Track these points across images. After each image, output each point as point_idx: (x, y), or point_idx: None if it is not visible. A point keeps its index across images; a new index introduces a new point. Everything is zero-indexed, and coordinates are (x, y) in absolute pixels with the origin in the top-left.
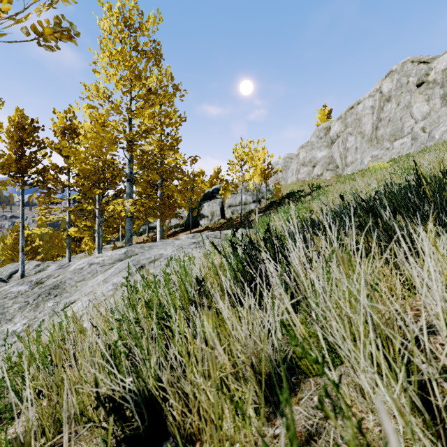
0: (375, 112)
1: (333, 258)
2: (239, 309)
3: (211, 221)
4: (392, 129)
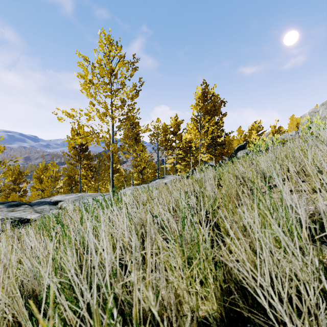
0: None
1: None
2: None
3: None
4: None
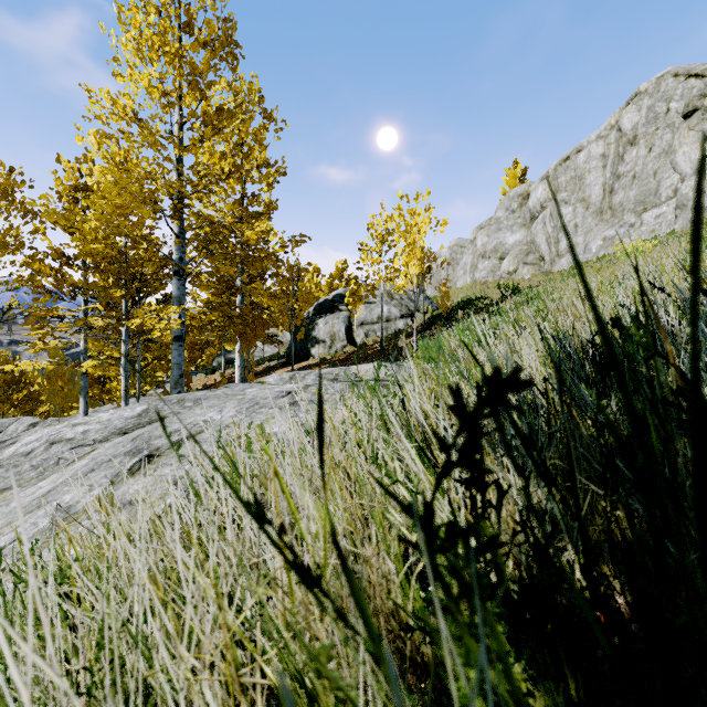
0: (608, 163)
1: None
2: None
3: (330, 348)
4: (640, 192)
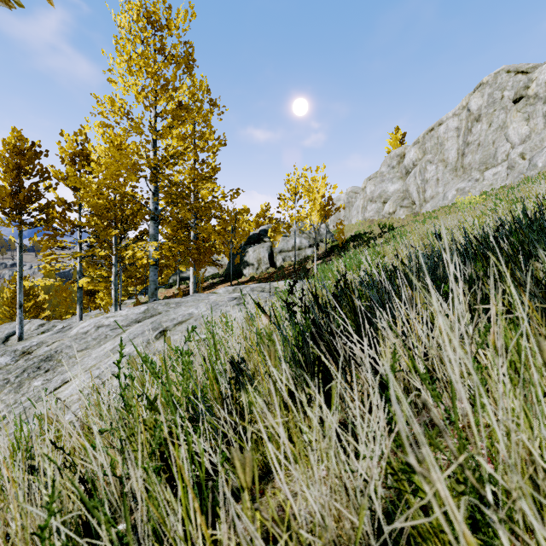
0: (461, 134)
1: (488, 341)
2: (305, 429)
3: (257, 269)
4: (483, 156)
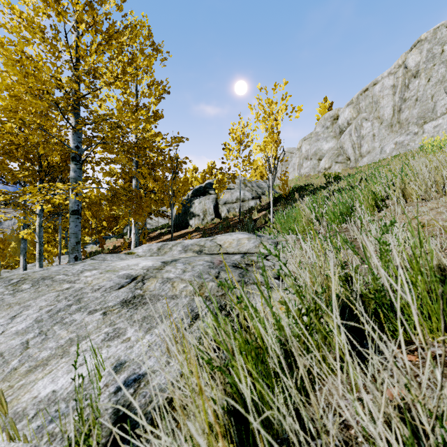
0: (397, 91)
1: None
2: None
3: (203, 220)
4: (421, 110)
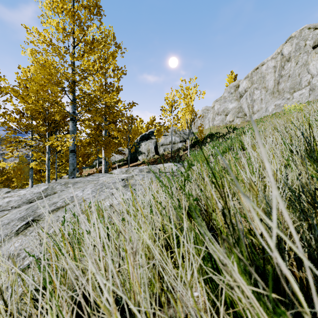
0: (277, 70)
1: None
2: None
3: (147, 156)
4: (292, 83)
